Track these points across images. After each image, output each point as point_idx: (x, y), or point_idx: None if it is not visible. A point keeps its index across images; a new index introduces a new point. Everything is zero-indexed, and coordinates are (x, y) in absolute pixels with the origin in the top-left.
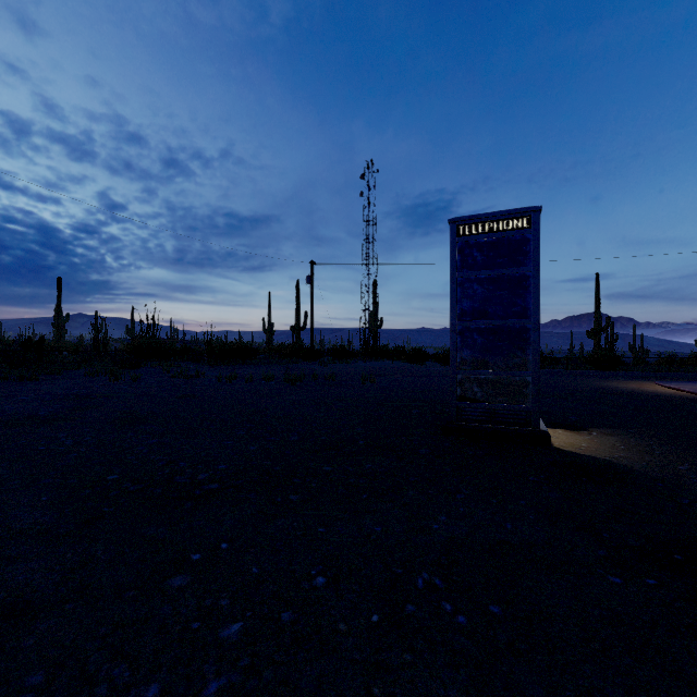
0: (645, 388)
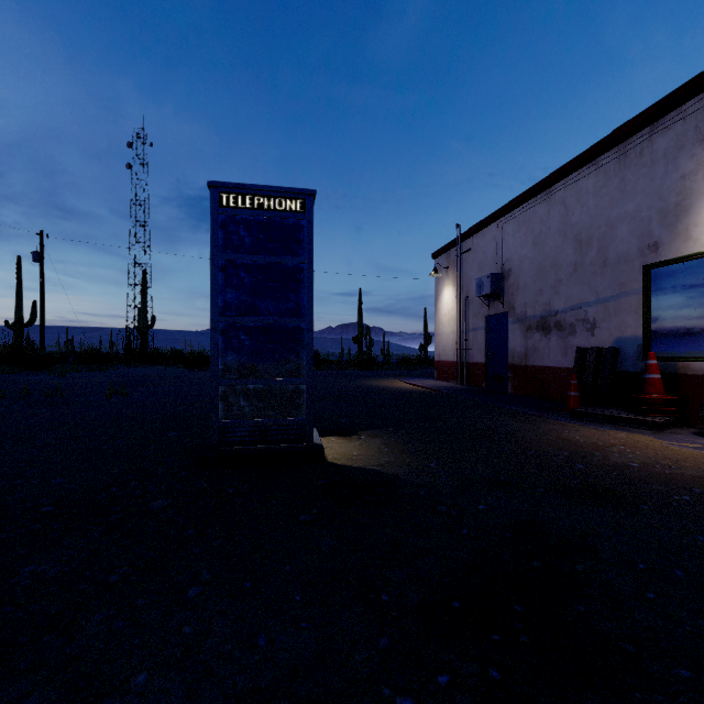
0: (394, 385)
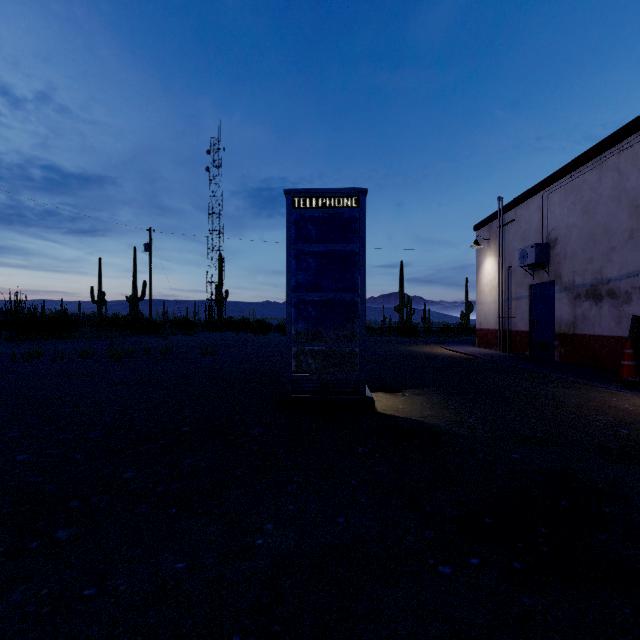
0: (435, 351)
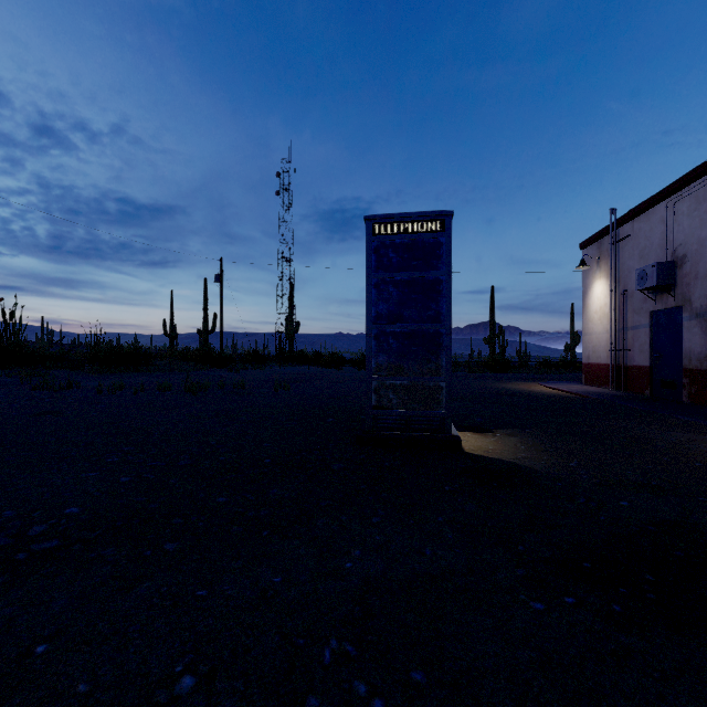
0: (532, 388)
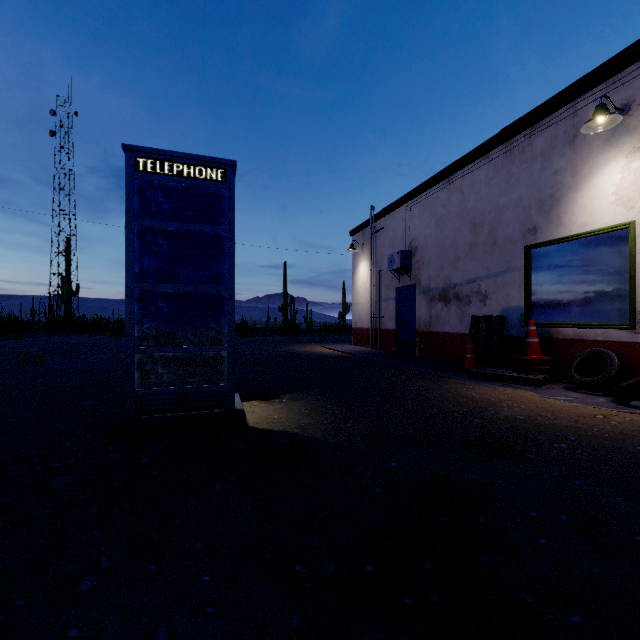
0: (316, 350)
